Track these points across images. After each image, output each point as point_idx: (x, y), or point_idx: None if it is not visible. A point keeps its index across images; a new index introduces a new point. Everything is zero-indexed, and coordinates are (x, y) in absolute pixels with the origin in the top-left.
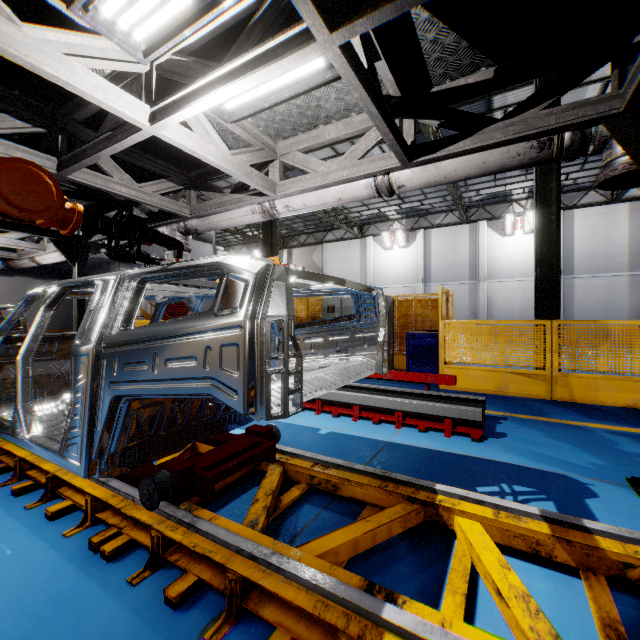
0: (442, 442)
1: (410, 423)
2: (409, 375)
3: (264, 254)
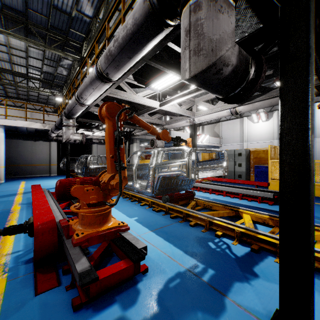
0: (255, 204)
1: (245, 198)
2: (248, 181)
3: (190, 132)
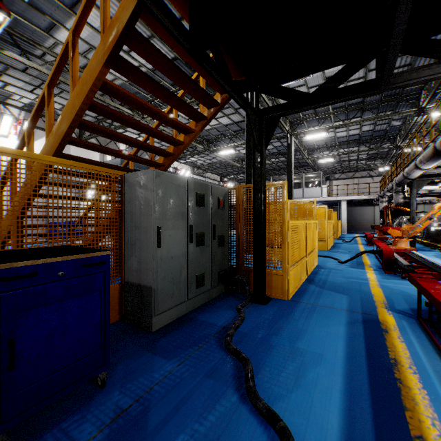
0: None
1: None
2: None
3: None
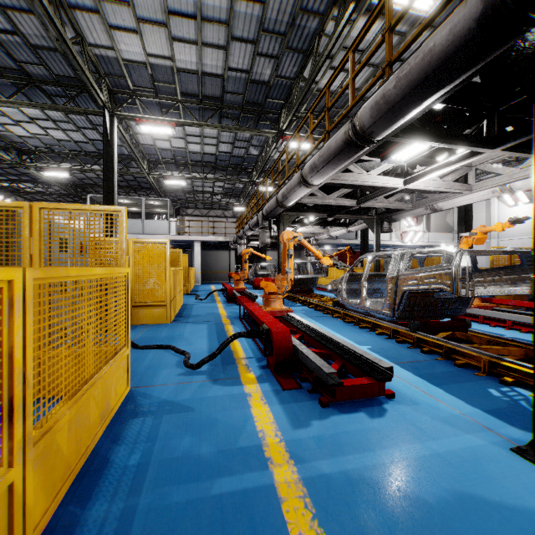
0: None
1: None
2: None
3: (361, 237)
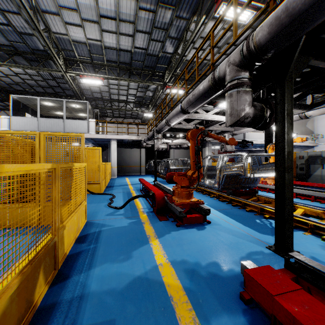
0: None
1: (316, 200)
2: None
3: (265, 134)
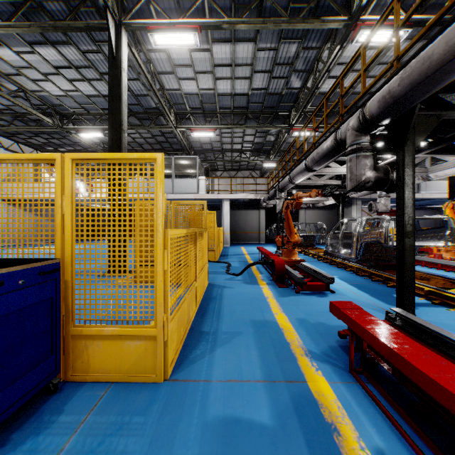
0: None
1: None
2: None
3: (448, 185)
